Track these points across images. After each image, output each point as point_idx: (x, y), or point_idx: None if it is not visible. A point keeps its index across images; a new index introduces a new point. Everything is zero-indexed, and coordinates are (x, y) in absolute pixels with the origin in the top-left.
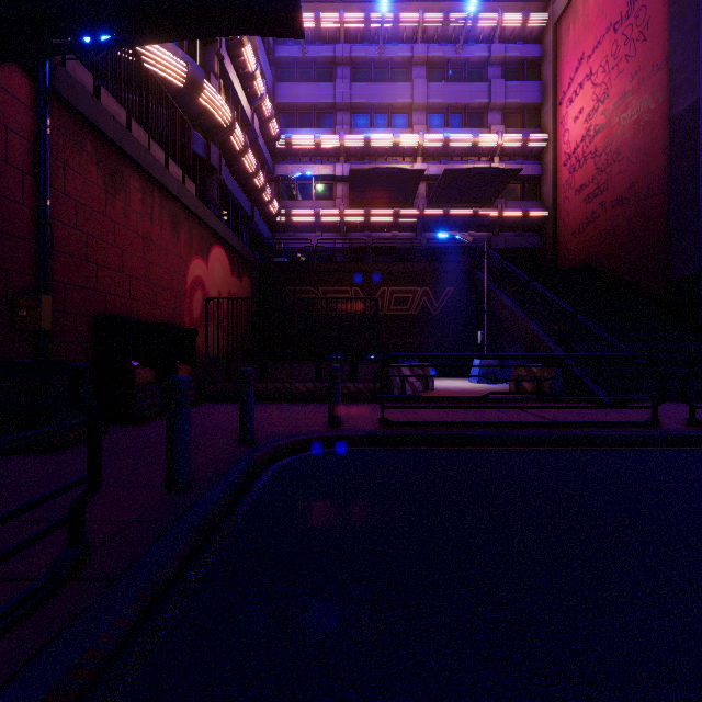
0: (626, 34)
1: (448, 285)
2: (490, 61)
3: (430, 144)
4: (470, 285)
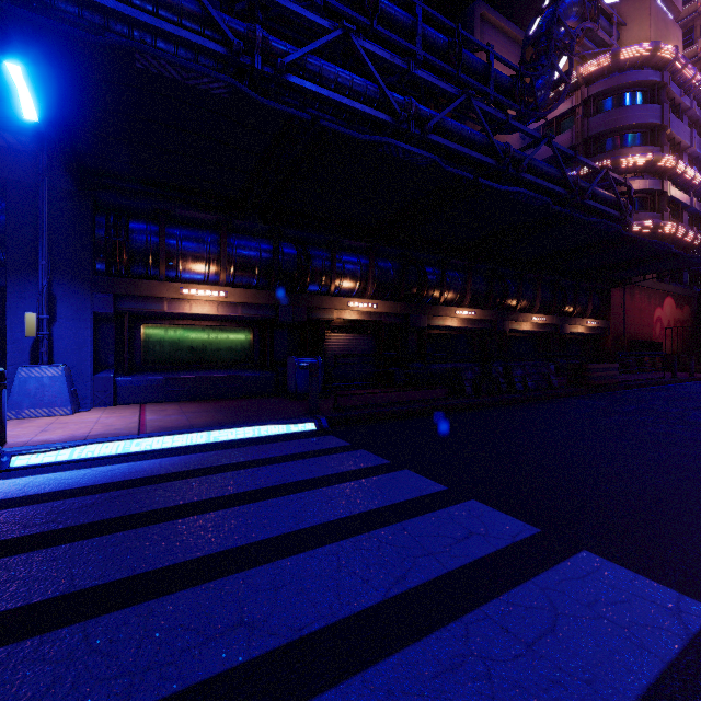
0: None
1: None
2: None
3: None
4: None
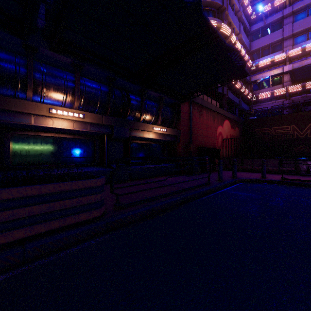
0: None
1: None
2: None
3: None
4: None
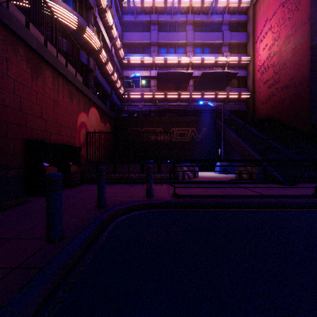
0: (289, 7)
1: (203, 127)
2: (223, 23)
3: (195, 61)
4: (214, 127)
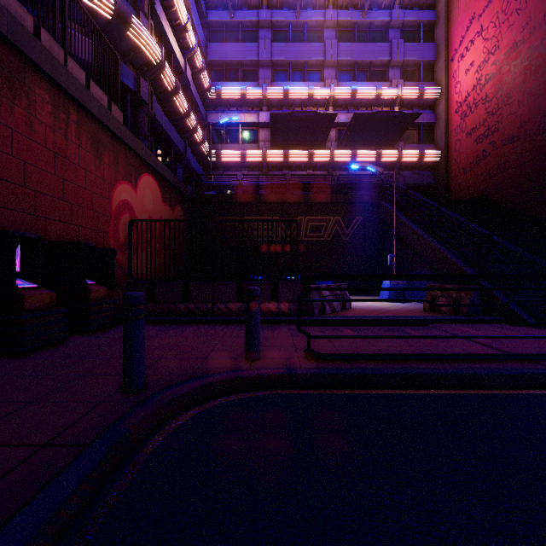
0: None
1: (357, 215)
2: (391, 25)
3: (340, 95)
4: (376, 215)
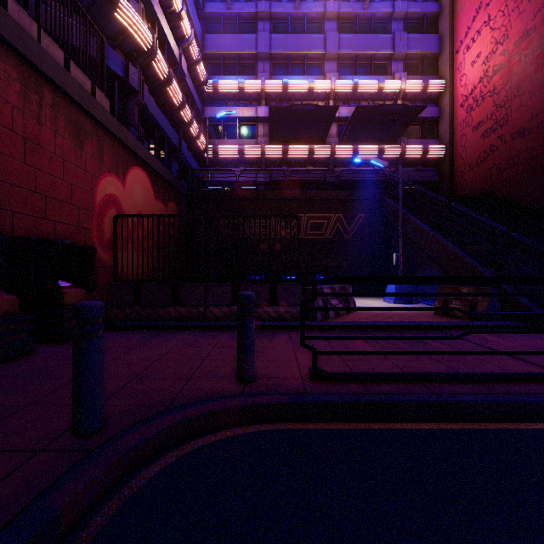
0: None
1: (359, 212)
2: (394, 17)
3: (341, 88)
4: (379, 212)
